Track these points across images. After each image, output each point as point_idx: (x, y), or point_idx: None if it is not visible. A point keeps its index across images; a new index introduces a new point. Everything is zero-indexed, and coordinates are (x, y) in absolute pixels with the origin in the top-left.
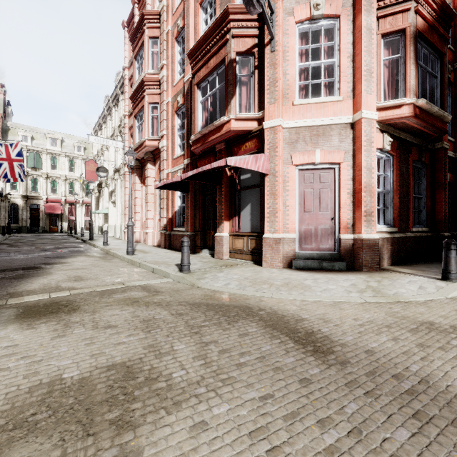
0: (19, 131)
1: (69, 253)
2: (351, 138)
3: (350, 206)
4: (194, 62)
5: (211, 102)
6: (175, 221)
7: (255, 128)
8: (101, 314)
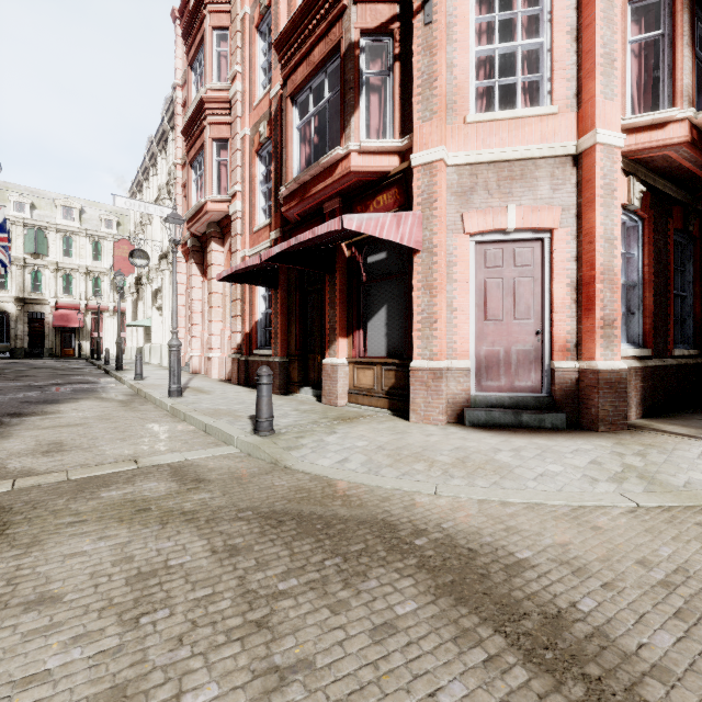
0: (11, 195)
1: (70, 394)
2: (574, 184)
3: (573, 308)
4: (286, 57)
5: (315, 127)
6: (255, 339)
7: (395, 167)
8: (44, 553)
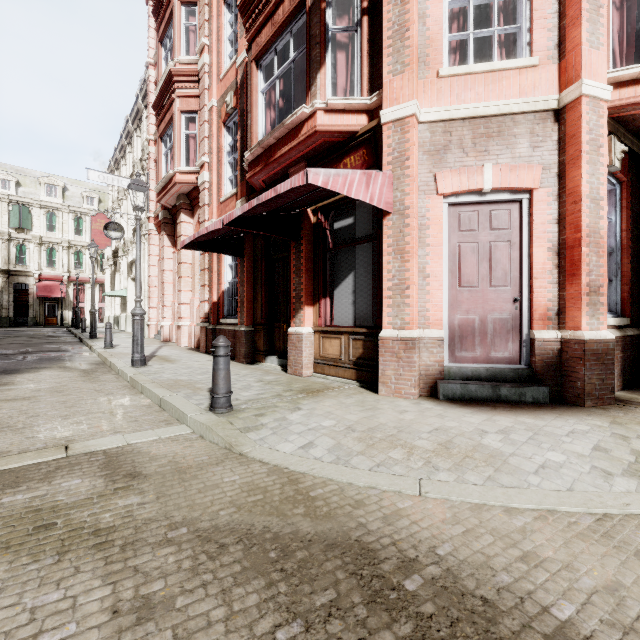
0: None
1: (33, 363)
2: (555, 141)
3: (554, 274)
4: (251, 19)
5: (280, 90)
6: (222, 308)
7: (363, 126)
8: None
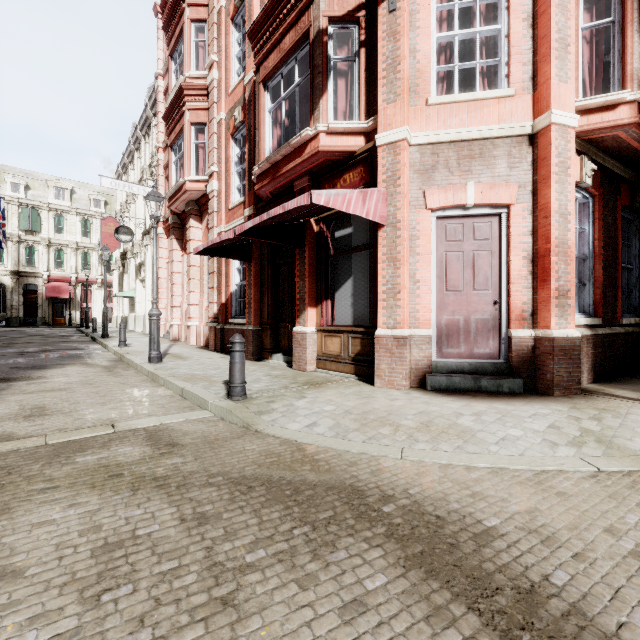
0: (7, 177)
1: (57, 360)
2: (530, 162)
3: (529, 279)
4: (259, 45)
5: (286, 110)
6: (231, 308)
7: (360, 147)
8: (12, 522)
